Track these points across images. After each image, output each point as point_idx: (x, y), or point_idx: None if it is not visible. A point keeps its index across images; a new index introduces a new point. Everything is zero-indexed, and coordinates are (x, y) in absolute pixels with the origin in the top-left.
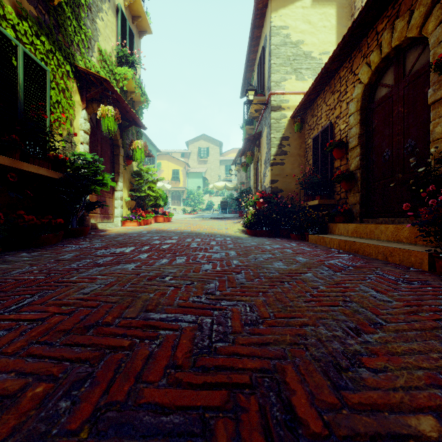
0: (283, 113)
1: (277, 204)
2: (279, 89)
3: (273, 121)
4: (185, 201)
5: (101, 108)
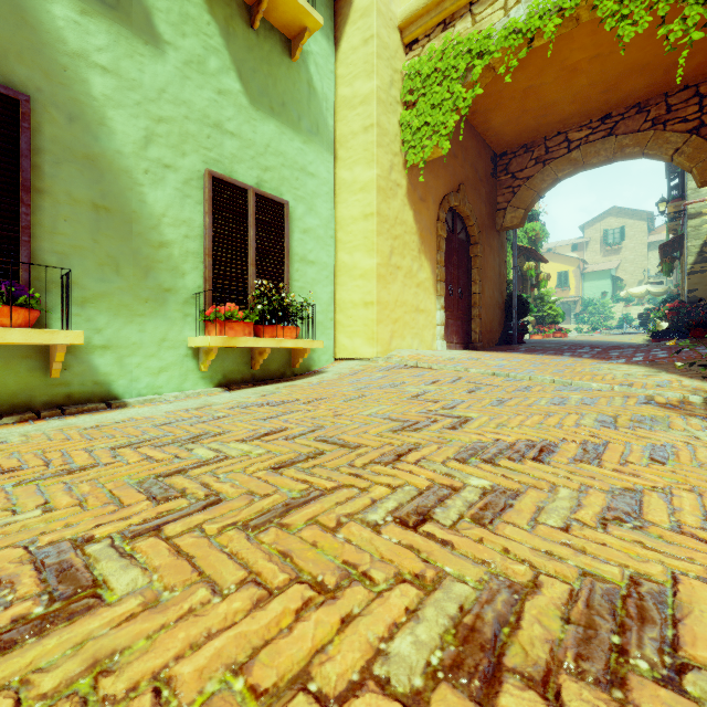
0: (704, 219)
1: (696, 314)
2: (698, 195)
3: (691, 229)
4: (578, 316)
5: (527, 265)
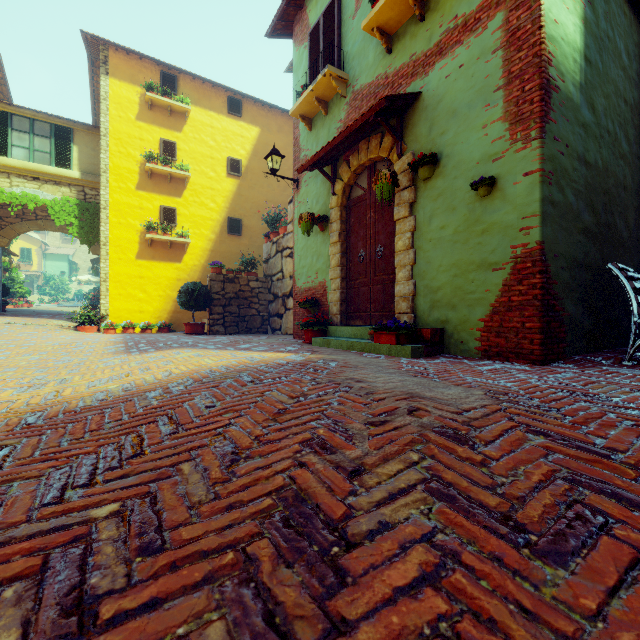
0: None
1: None
2: None
3: None
4: (41, 288)
5: (3, 259)
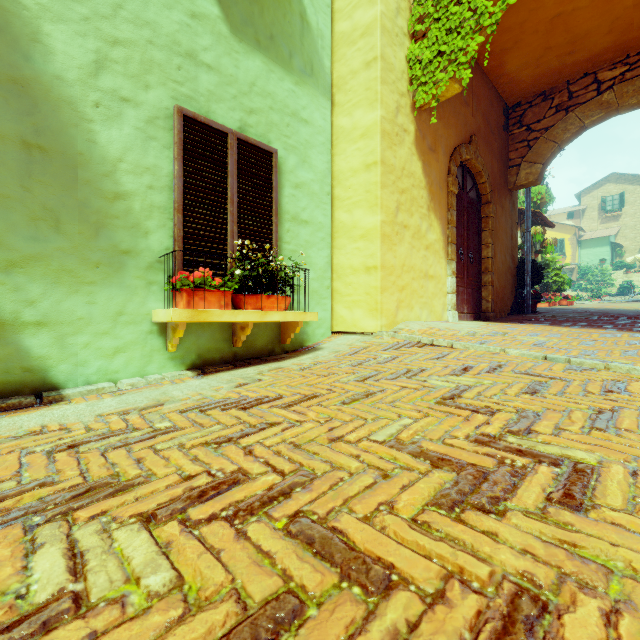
0: None
1: None
2: None
3: None
4: (575, 284)
5: (533, 230)
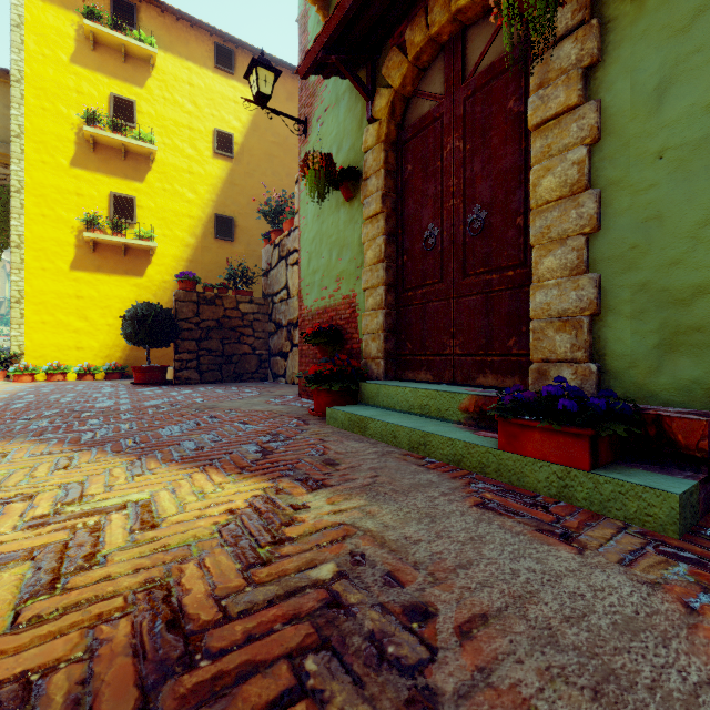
0: None
1: None
2: None
3: None
4: (4, 318)
5: None
